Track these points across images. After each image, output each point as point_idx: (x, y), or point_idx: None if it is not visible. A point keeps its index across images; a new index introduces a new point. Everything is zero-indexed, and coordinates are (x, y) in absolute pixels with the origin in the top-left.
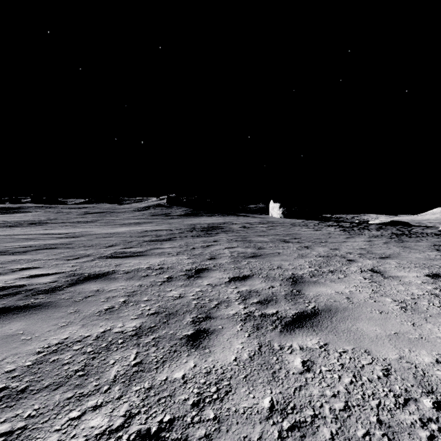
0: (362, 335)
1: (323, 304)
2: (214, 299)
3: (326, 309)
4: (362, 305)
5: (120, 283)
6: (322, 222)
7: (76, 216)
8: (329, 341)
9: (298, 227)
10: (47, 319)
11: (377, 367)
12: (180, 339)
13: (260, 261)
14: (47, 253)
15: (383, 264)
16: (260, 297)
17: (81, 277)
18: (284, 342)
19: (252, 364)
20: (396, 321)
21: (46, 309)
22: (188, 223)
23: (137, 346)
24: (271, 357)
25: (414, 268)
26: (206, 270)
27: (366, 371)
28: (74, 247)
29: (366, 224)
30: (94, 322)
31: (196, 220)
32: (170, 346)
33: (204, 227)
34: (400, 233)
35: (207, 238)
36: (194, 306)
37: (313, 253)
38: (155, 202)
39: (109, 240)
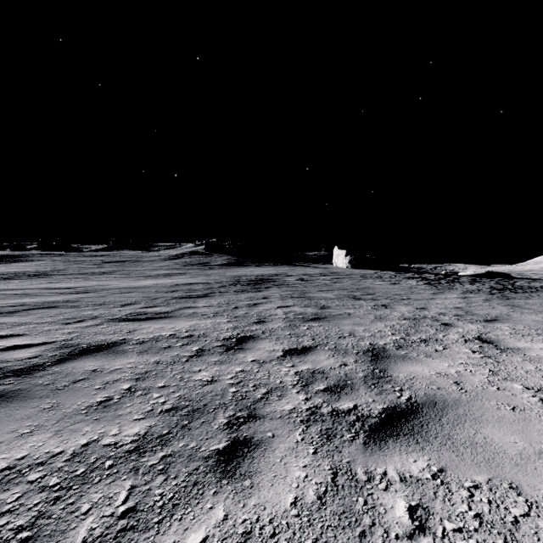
0: (496, 453)
1: (422, 393)
2: (262, 384)
3: (428, 401)
4: (481, 396)
5: (129, 359)
6: (400, 274)
7: (92, 265)
8: (446, 464)
9: (369, 280)
10: (4, 420)
11: (542, 524)
12: (206, 458)
13: (324, 325)
14: (41, 315)
15: (492, 329)
16: (329, 381)
17: (76, 349)
18: (372, 465)
19: (323, 513)
20: (542, 425)
21: (9, 403)
22: (231, 275)
23: (134, 473)
24: (355, 497)
25: (537, 336)
26: (251, 339)
27: (525, 533)
28: (80, 305)
29: (456, 276)
30: (76, 425)
31: (241, 270)
32: (188, 474)
33: (252, 280)
34: (502, 287)
35: (254, 294)
36: (232, 397)
37: (395, 314)
38: (191, 249)
39: (128, 297)
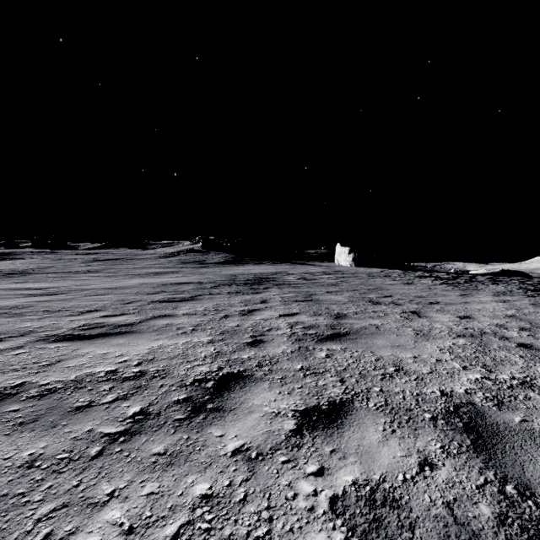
0: None
1: None
2: None
3: None
4: None
5: None
6: (409, 272)
7: (80, 263)
8: None
9: (378, 279)
10: None
11: None
12: None
13: (351, 349)
14: None
15: None
16: None
17: None
18: None
19: None
20: None
21: None
22: (227, 273)
23: None
24: None
25: None
26: (239, 381)
27: None
28: (28, 312)
29: (469, 274)
30: None
31: (238, 269)
32: None
33: (249, 279)
34: (533, 287)
35: (250, 297)
36: None
37: (438, 326)
38: (187, 247)
39: (98, 300)
